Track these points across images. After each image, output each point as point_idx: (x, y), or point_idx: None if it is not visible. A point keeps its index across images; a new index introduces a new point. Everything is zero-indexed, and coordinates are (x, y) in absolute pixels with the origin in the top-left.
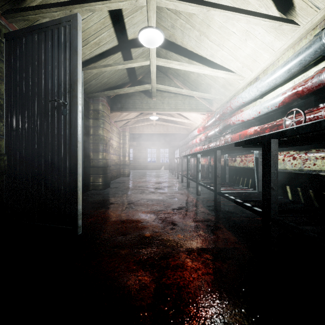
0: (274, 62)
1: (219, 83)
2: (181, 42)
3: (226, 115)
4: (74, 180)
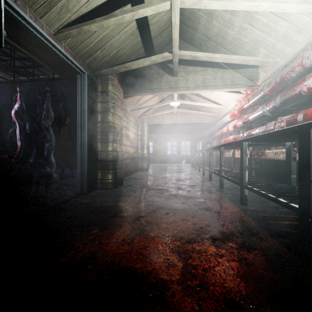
0: None
1: (277, 33)
2: None
3: (286, 82)
4: None
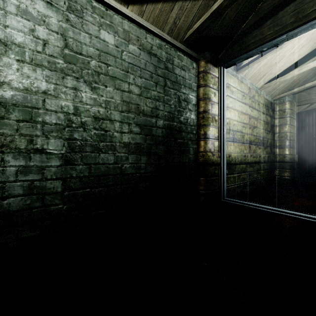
0: None
1: None
2: None
3: None
4: None
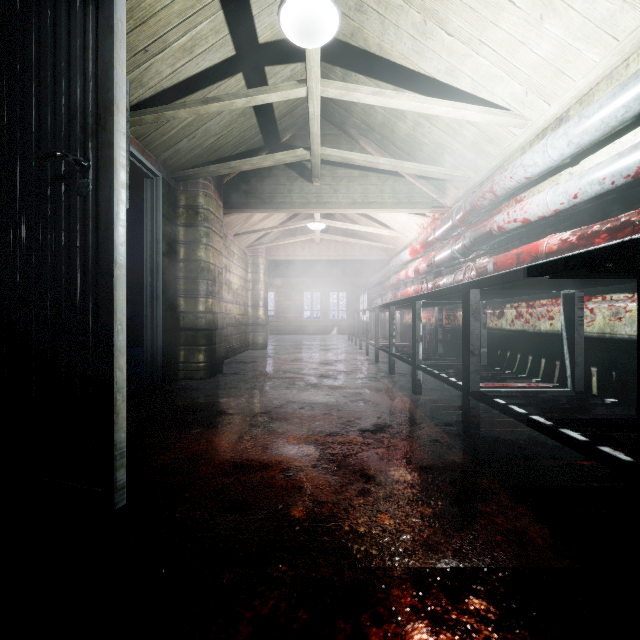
0: (615, 70)
1: (465, 138)
2: (378, 46)
3: (479, 211)
4: (106, 364)
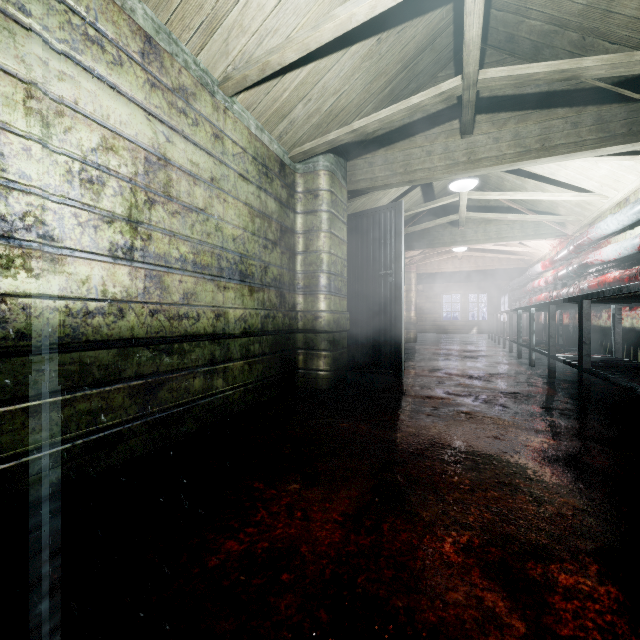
0: None
1: (570, 201)
2: None
3: (584, 246)
4: (399, 334)
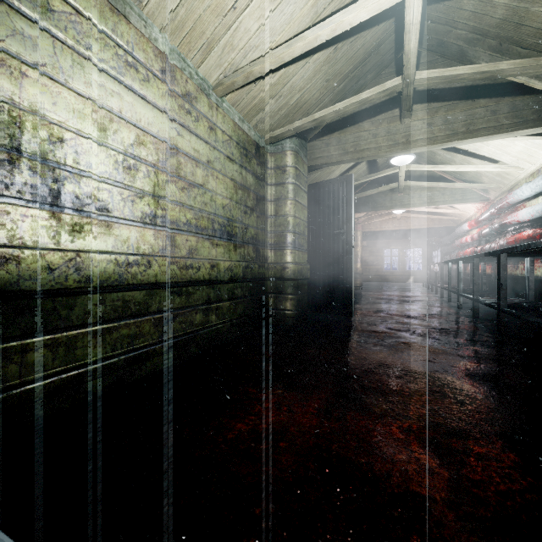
0: None
1: (492, 172)
2: None
3: (504, 209)
4: (350, 281)
